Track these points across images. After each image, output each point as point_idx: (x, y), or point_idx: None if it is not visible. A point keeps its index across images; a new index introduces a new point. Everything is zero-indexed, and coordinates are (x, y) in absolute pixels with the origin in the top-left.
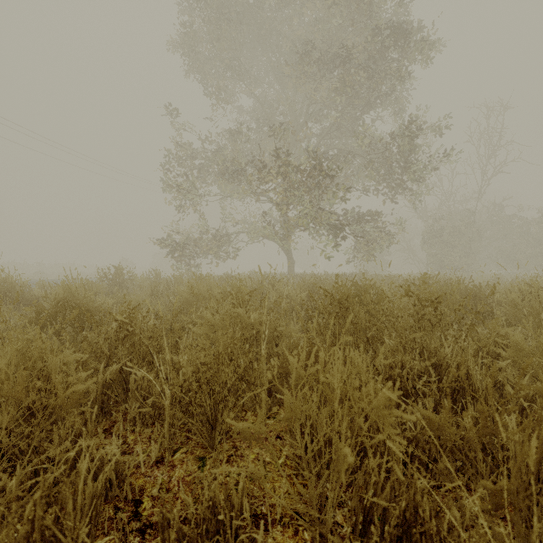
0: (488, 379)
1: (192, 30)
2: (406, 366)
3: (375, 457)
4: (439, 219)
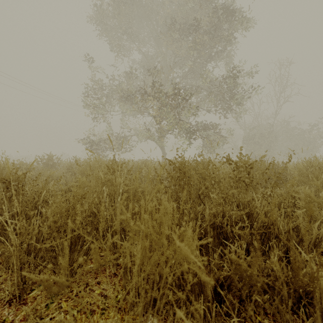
0: (290, 224)
1: (101, 8)
2: (226, 215)
3: (194, 296)
4: (253, 129)
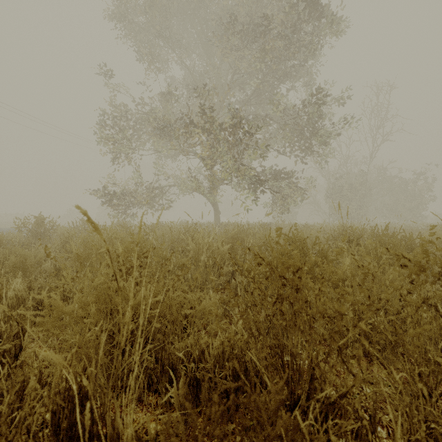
0: None
1: None
2: None
3: None
4: (340, 178)
